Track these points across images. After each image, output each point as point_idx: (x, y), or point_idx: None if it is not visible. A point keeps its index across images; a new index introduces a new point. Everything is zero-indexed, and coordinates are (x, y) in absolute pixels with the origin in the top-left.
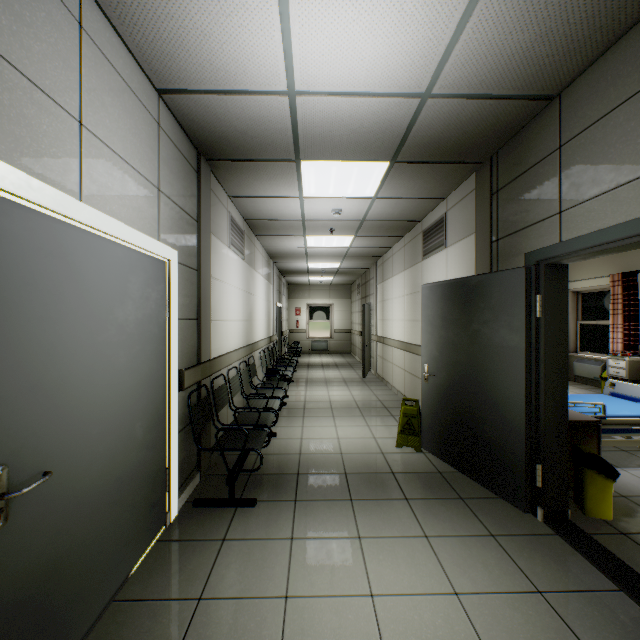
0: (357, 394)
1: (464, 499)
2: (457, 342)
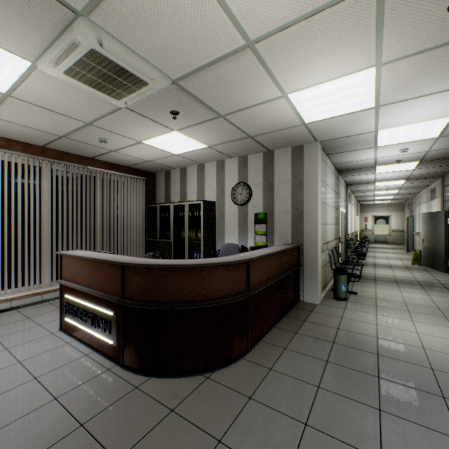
0: (400, 256)
1: (427, 271)
2: (430, 231)
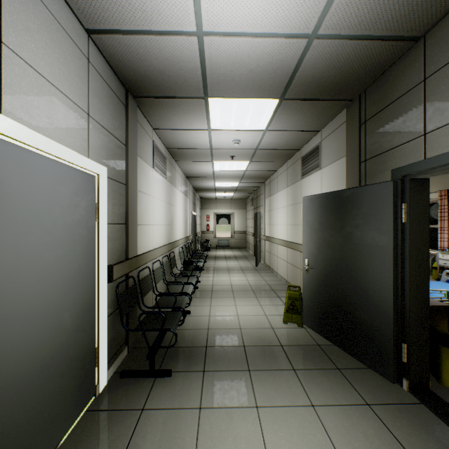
0: (251, 279)
1: (340, 369)
2: (332, 242)
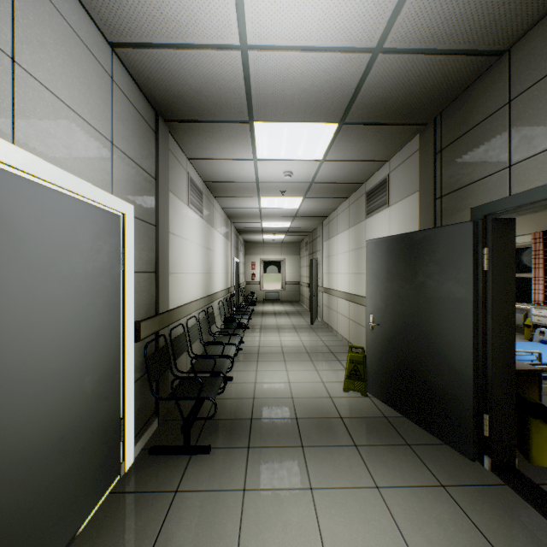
0: (306, 340)
1: (411, 445)
2: (402, 294)
